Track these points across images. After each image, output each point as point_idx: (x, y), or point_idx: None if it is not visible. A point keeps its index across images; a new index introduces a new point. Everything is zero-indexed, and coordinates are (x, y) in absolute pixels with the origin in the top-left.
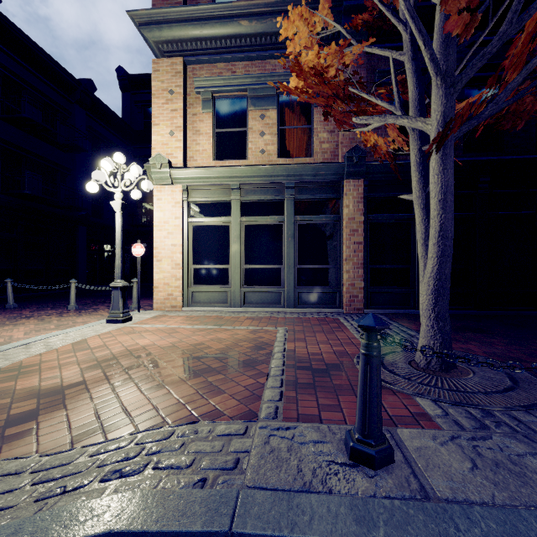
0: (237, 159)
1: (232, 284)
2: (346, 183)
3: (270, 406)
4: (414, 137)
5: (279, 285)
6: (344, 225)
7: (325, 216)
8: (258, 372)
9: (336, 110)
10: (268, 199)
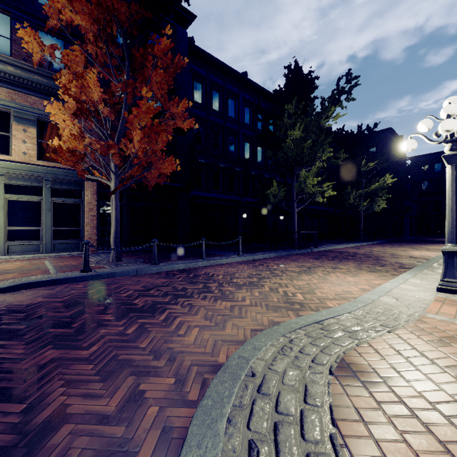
0: (0, 153)
1: None
2: (87, 183)
3: (54, 272)
4: (112, 182)
5: (39, 240)
6: (85, 205)
7: (73, 200)
8: (43, 270)
9: (78, 169)
10: (30, 185)
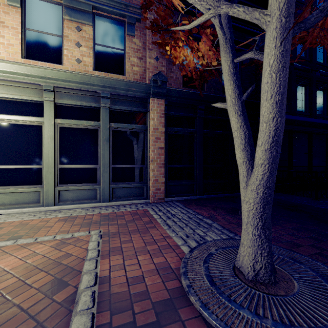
0: (51, 62)
1: (45, 183)
2: (152, 100)
3: None
4: (226, 50)
5: (95, 182)
6: (150, 133)
7: (135, 125)
8: None
9: None
10: (85, 105)
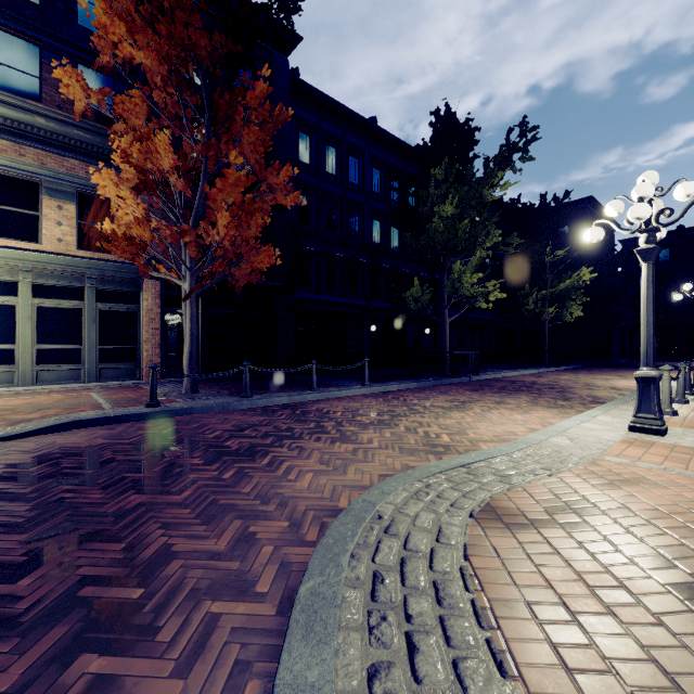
0: (26, 240)
1: (22, 363)
2: (146, 282)
3: (110, 407)
4: (184, 281)
5: (79, 363)
6: (144, 314)
7: (126, 306)
8: (93, 404)
9: (139, 263)
10: (67, 285)
